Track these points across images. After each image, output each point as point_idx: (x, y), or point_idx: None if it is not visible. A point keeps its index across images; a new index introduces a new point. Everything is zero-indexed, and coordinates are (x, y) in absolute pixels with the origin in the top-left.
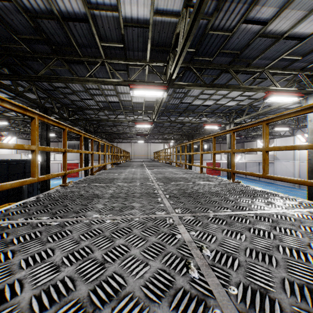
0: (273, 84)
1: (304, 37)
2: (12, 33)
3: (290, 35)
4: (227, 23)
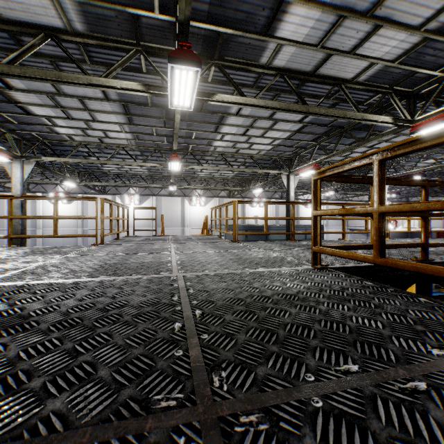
0: None
1: (32, 113)
2: None
3: (23, 106)
4: None
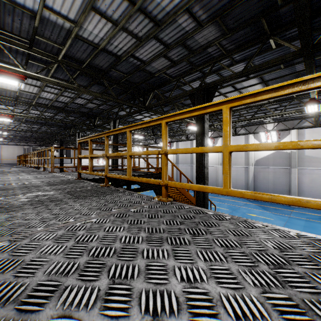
0: None
1: None
2: (242, 1)
3: None
4: None
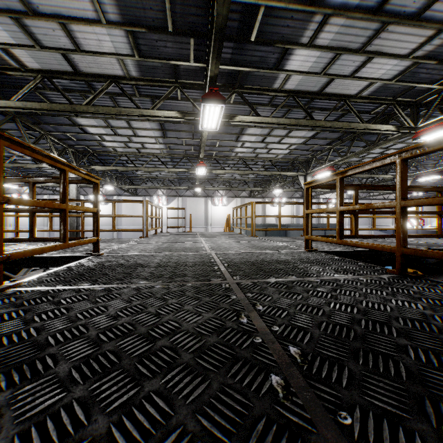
0: (38, 144)
1: (88, 132)
2: None
3: (82, 127)
4: (54, 98)
